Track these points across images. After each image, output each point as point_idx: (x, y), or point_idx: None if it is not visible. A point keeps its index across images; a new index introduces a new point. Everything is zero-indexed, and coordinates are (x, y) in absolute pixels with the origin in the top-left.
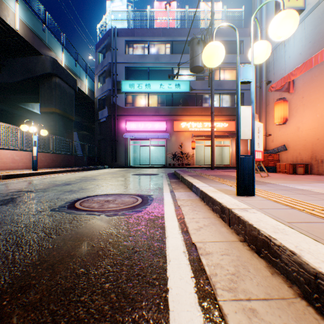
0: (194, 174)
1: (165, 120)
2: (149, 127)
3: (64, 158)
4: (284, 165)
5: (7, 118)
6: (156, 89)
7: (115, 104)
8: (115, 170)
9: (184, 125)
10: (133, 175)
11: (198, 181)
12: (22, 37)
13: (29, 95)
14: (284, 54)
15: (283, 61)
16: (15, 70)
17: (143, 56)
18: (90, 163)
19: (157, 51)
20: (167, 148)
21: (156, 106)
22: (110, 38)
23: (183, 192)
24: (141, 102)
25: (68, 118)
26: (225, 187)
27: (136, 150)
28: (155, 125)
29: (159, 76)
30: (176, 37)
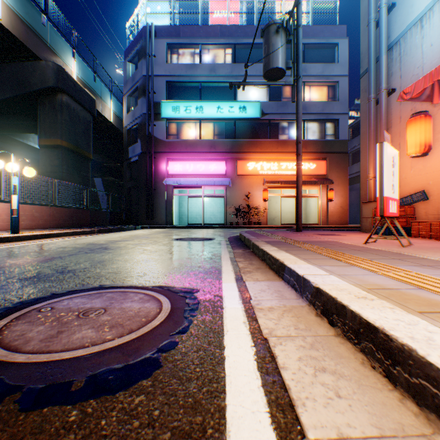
0: (276, 241)
1: (224, 159)
2: (201, 170)
3: (73, 213)
4: (428, 225)
5: (2, 158)
6: (211, 114)
7: (152, 136)
8: (148, 232)
9: (251, 167)
10: (173, 240)
11: (292, 257)
12: (8, 30)
13: (24, 121)
14: (422, 42)
15: (418, 53)
16: (1, 82)
17: (193, 66)
18: (116, 222)
19: (213, 60)
20: (227, 200)
21: (211, 138)
22: (144, 40)
23: (264, 282)
24: (190, 132)
25: (81, 155)
26: (370, 278)
27: (183, 203)
28: (209, 166)
29: (215, 95)
30: (240, 39)
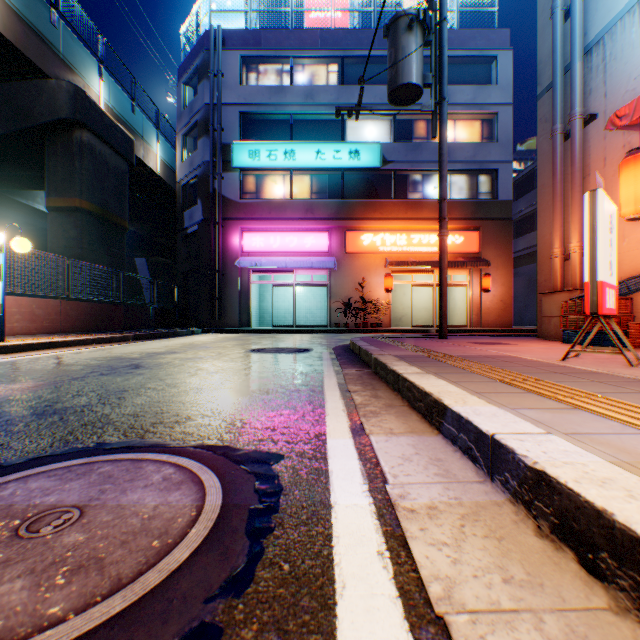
0: (413, 355)
1: (327, 229)
2: (291, 245)
3: (97, 310)
4: None
5: None
6: (307, 162)
7: (219, 194)
8: (212, 339)
9: (367, 241)
10: (248, 352)
11: (453, 389)
12: None
13: (24, 172)
14: None
15: (636, 55)
16: None
17: (279, 90)
18: (164, 323)
19: (310, 81)
20: (331, 290)
21: (307, 198)
22: (207, 51)
23: (406, 438)
24: (275, 189)
25: (112, 222)
26: (639, 443)
27: (266, 295)
28: (305, 239)
29: (314, 133)
30: (351, 49)
